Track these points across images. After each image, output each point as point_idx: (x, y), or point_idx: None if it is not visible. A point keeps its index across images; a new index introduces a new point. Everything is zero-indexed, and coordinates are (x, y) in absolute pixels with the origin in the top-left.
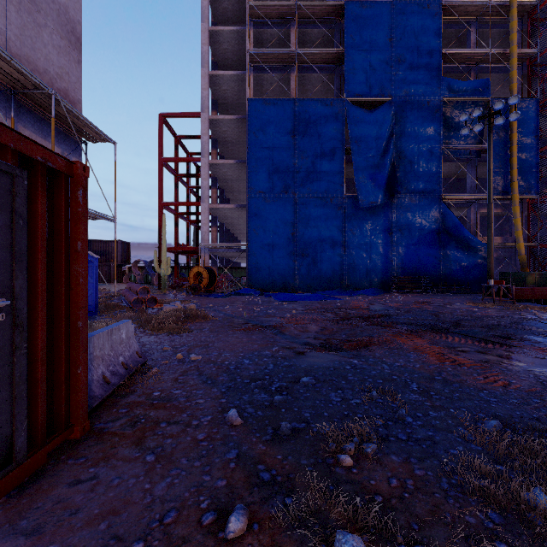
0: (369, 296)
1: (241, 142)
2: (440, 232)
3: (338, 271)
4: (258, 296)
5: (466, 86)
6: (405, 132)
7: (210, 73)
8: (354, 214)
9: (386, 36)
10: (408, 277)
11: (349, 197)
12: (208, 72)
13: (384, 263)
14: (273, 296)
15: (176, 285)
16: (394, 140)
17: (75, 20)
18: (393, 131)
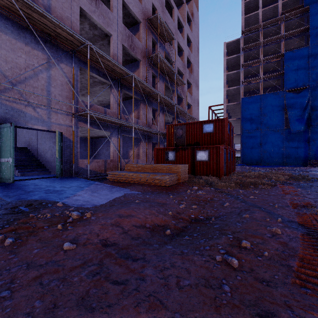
0: (292, 167)
1: (237, 108)
2: None
3: (281, 158)
4: (246, 166)
5: None
6: (316, 99)
7: (226, 89)
8: (289, 135)
9: (306, 61)
10: (317, 160)
11: (286, 129)
12: (225, 89)
13: (304, 155)
14: (252, 166)
15: None
16: (309, 104)
17: (198, 99)
18: (309, 100)
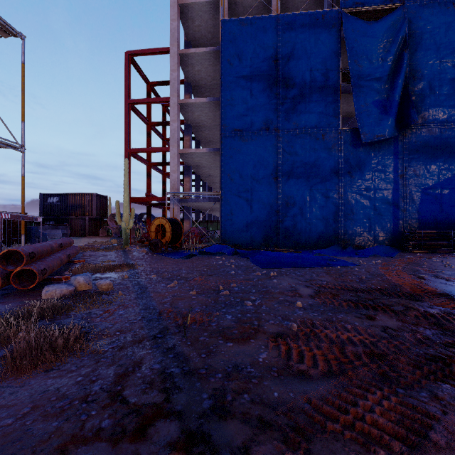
0: (385, 257)
1: (216, 85)
2: None
3: (333, 223)
4: (232, 255)
5: None
6: (422, 44)
7: (180, 3)
8: (353, 152)
9: None
10: (429, 231)
11: (346, 132)
12: (177, 1)
13: (392, 213)
14: (251, 256)
15: (145, 240)
16: (407, 55)
17: None
18: (406, 43)
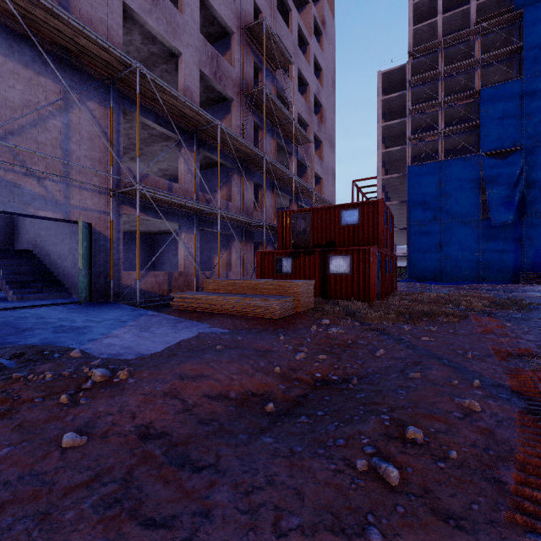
0: (494, 284)
1: (401, 184)
2: None
3: (475, 269)
4: (416, 283)
5: None
6: (535, 168)
7: (382, 152)
8: (488, 230)
9: (517, 104)
10: (536, 273)
11: (484, 219)
12: (381, 151)
13: (514, 263)
14: (425, 283)
15: None
16: (523, 177)
17: (334, 169)
18: (522, 170)
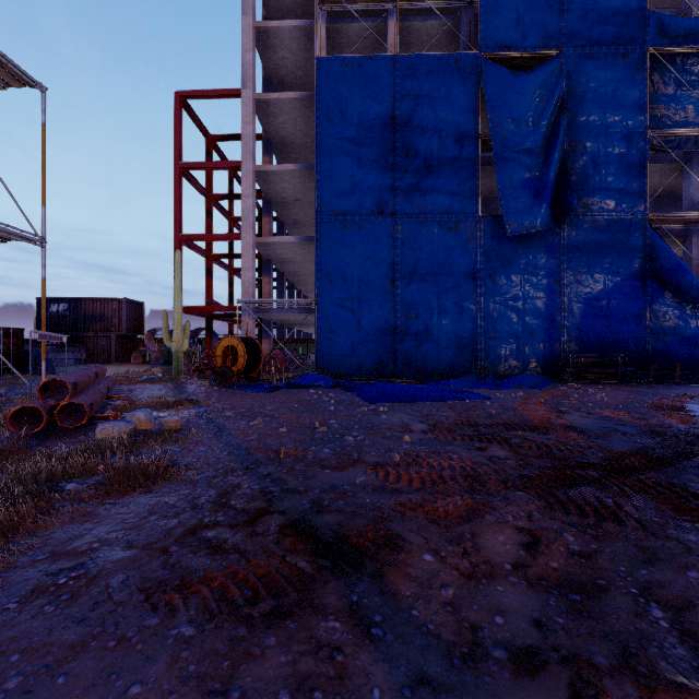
0: (532, 389)
1: (309, 144)
2: (645, 278)
3: (469, 344)
4: (332, 388)
5: (691, 26)
6: (584, 107)
7: (257, 26)
8: (495, 248)
9: None
10: (592, 355)
11: (487, 220)
12: (253, 23)
13: (547, 331)
14: (357, 389)
15: (204, 368)
16: (565, 121)
17: None
18: (564, 105)
